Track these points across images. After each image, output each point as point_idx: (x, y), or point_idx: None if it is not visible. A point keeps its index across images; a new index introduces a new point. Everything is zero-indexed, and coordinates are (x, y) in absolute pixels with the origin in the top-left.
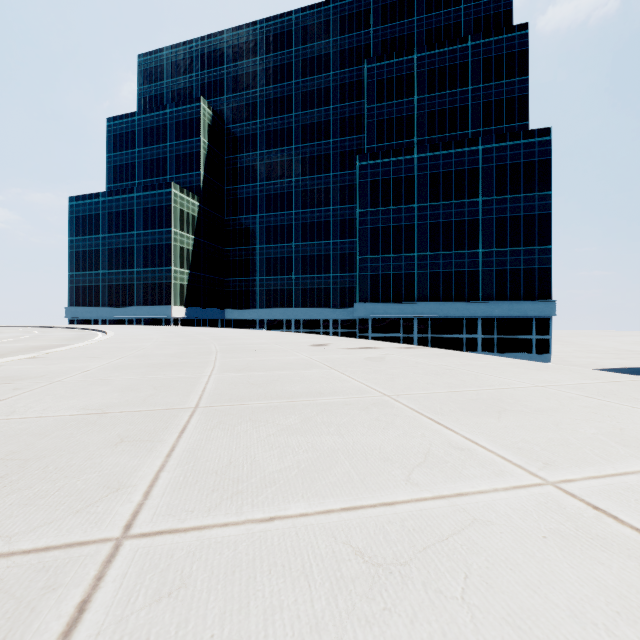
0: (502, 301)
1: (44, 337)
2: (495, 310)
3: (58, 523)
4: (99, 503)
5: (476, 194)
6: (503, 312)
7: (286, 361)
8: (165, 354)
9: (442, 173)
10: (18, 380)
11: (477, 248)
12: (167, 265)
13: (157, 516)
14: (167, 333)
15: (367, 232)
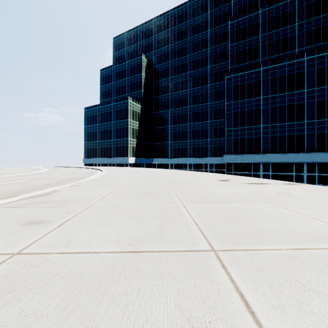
0: (321, 152)
1: (75, 172)
2: (316, 158)
3: None
4: None
5: (302, 87)
6: (322, 159)
7: (221, 193)
8: (139, 185)
9: (279, 77)
10: (68, 204)
11: (303, 120)
12: (126, 137)
13: None
14: (130, 171)
15: (231, 115)
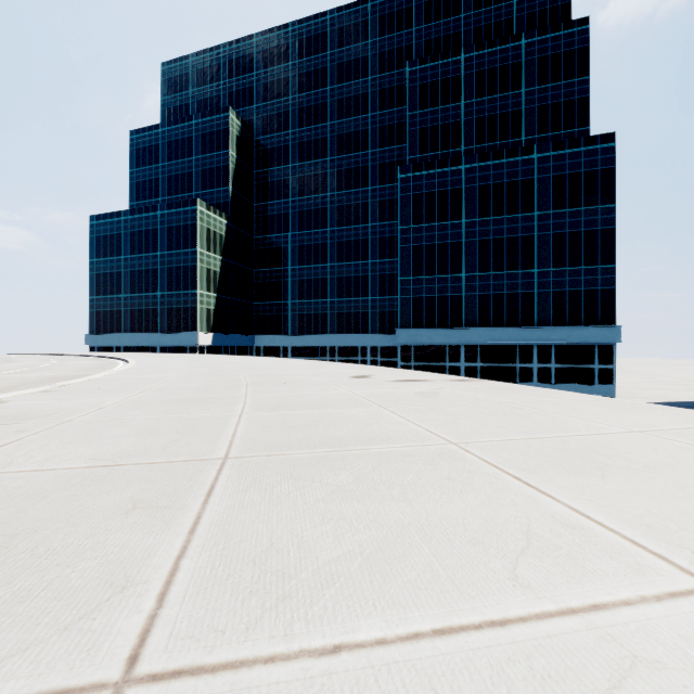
0: (560, 326)
1: (61, 366)
2: (552, 336)
3: (36, 650)
4: (96, 613)
5: (531, 208)
6: (561, 339)
7: (326, 397)
8: (190, 387)
9: (493, 185)
10: (24, 419)
11: (532, 268)
12: (193, 288)
13: (174, 640)
14: (192, 362)
15: (409, 251)
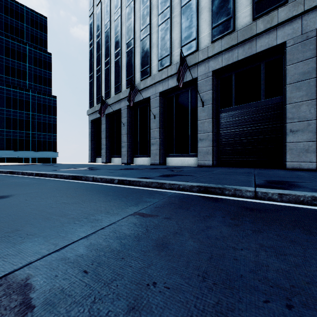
0: (40, 151)
1: None
2: (37, 154)
3: None
4: None
5: (29, 110)
6: (40, 155)
7: None
8: None
9: (12, 98)
10: None
11: (29, 131)
12: None
13: None
14: None
15: None
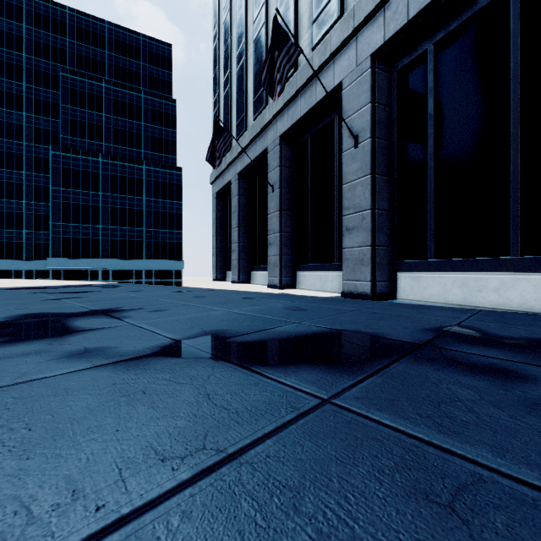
0: (157, 260)
1: None
2: (153, 265)
3: None
4: None
5: (142, 194)
6: (157, 266)
7: None
8: None
9: (120, 176)
10: None
11: (142, 227)
12: None
13: None
14: None
15: (60, 205)
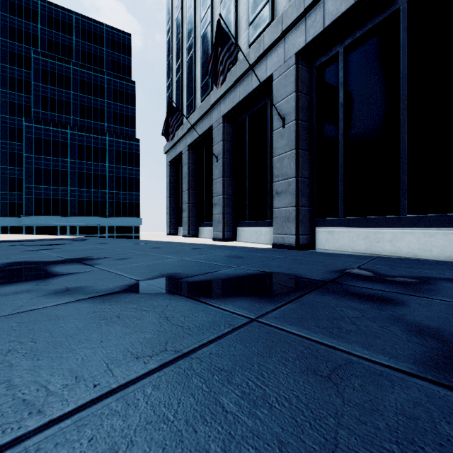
0: (118, 217)
1: None
2: (115, 222)
3: None
4: None
5: (105, 161)
6: (119, 223)
7: None
8: None
9: (86, 145)
10: None
11: (106, 189)
12: None
13: None
14: None
15: (32, 170)
